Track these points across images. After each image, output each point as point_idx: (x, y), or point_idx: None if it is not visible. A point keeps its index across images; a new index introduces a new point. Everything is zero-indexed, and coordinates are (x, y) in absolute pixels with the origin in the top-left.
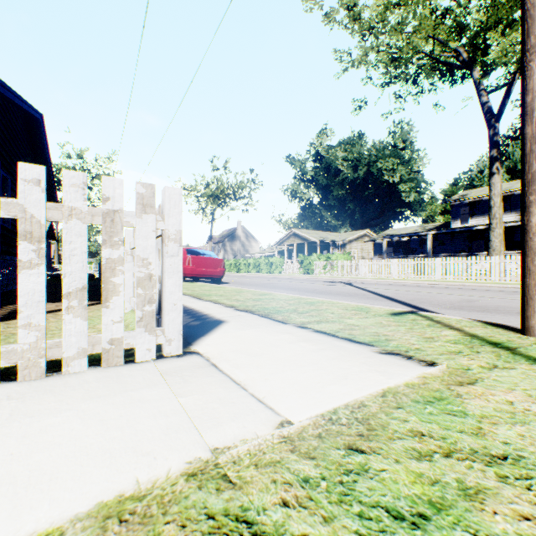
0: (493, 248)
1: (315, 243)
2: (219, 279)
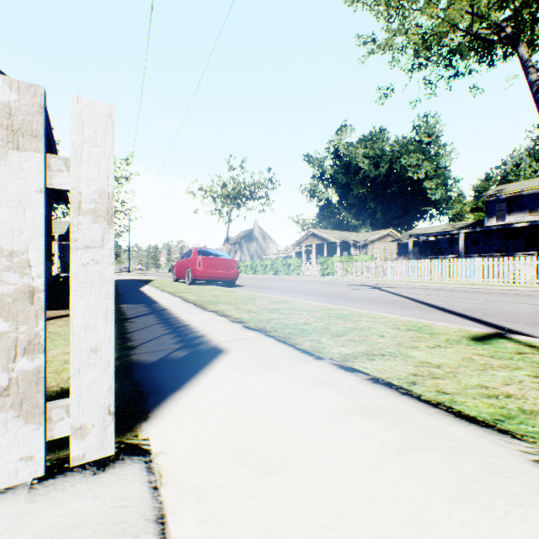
0: None
1: (334, 243)
2: (233, 282)
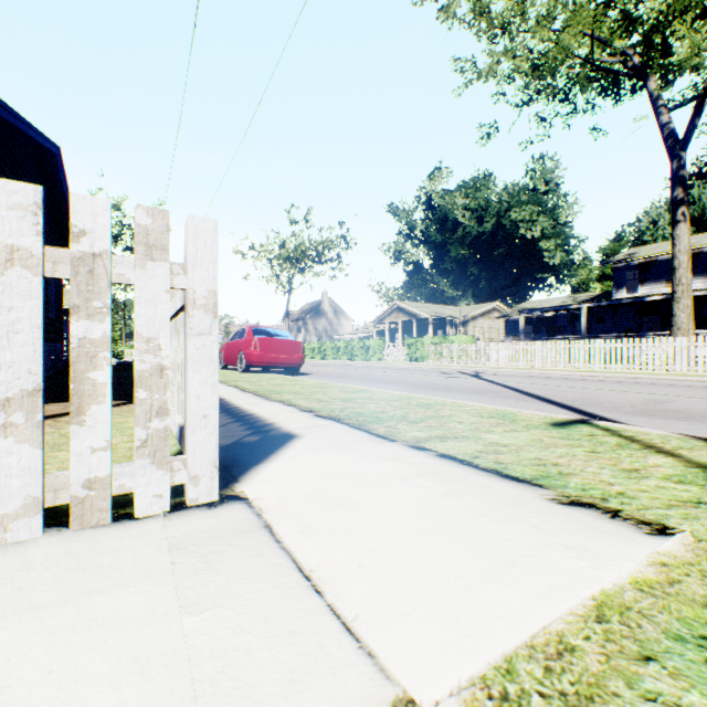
0: (678, 326)
1: (426, 320)
2: (297, 369)
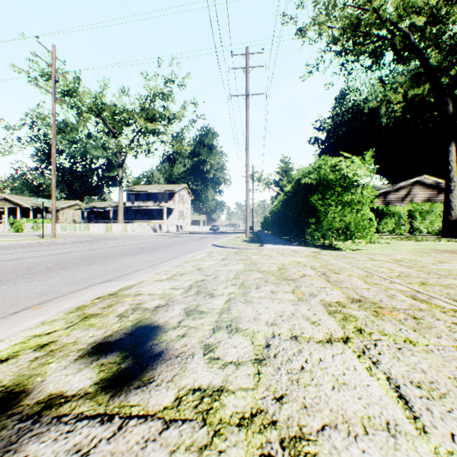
0: (120, 220)
1: (29, 208)
2: None
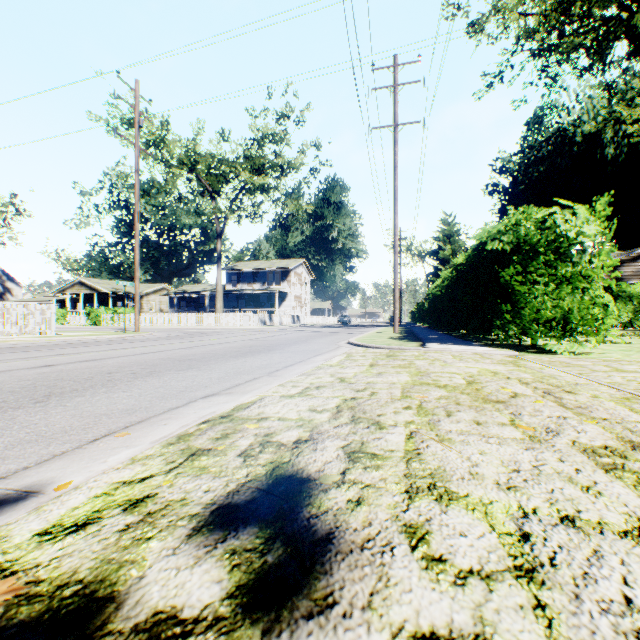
0: (218, 308)
1: (108, 294)
2: None
